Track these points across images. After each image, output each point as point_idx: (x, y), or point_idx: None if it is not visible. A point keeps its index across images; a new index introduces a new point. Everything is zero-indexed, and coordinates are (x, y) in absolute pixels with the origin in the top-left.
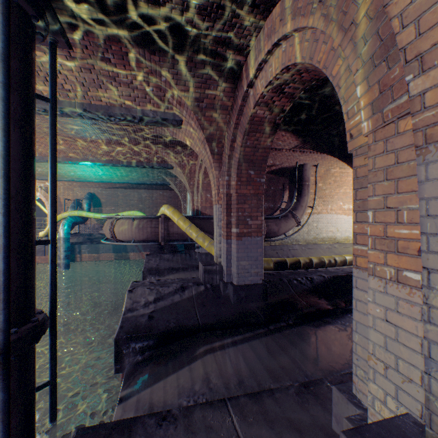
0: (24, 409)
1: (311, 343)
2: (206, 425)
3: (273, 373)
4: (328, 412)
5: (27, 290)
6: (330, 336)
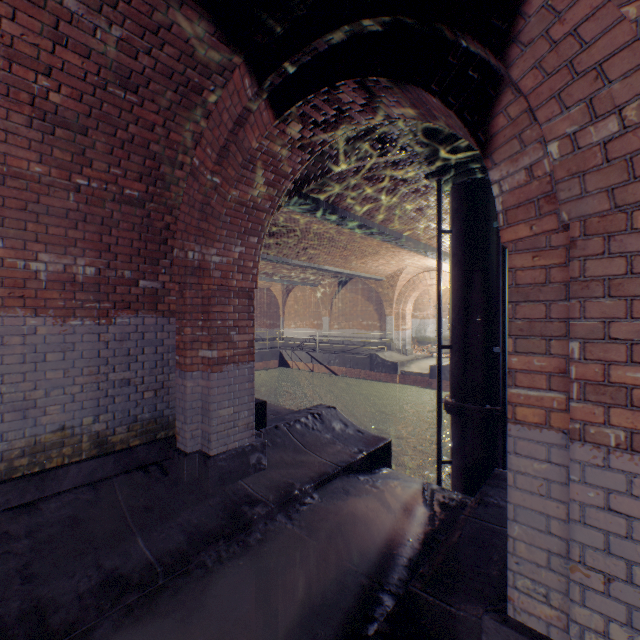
0: (463, 462)
1: (294, 582)
2: (337, 454)
3: (325, 510)
4: (269, 477)
5: (465, 379)
6: (257, 632)
